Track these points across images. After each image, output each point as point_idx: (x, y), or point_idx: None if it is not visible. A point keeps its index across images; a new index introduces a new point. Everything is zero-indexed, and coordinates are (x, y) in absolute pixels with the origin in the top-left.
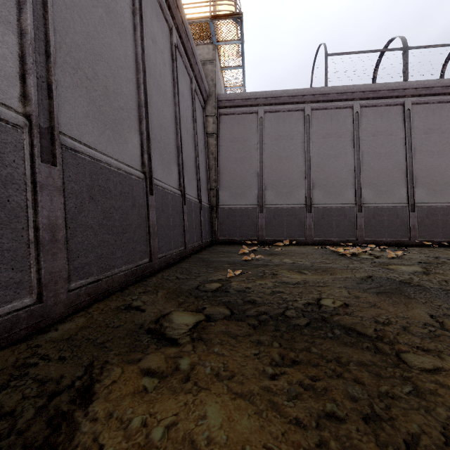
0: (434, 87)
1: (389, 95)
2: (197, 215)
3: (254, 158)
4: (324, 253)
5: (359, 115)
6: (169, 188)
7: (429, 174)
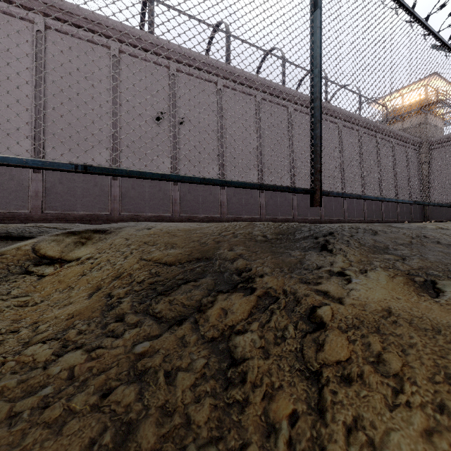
0: None
1: None
2: (407, 208)
3: None
4: None
5: None
6: None
7: None
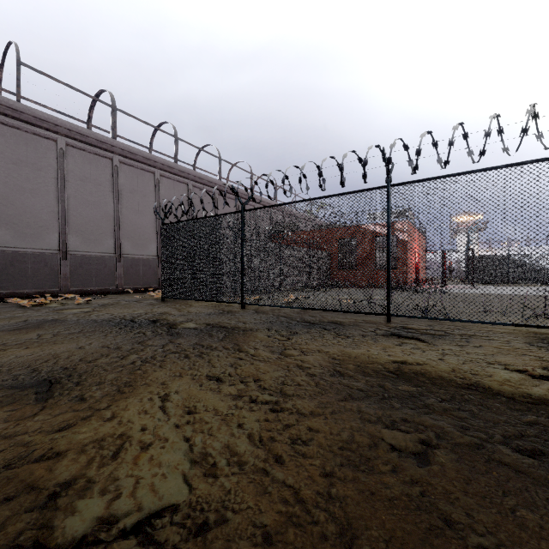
0: (137, 155)
1: (98, 145)
2: None
3: None
4: (0, 307)
5: (65, 153)
6: None
7: (134, 229)
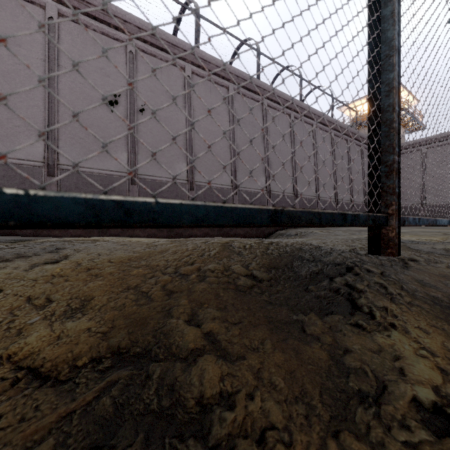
0: None
1: None
2: None
3: (418, 177)
4: None
5: None
6: (359, 203)
7: None
